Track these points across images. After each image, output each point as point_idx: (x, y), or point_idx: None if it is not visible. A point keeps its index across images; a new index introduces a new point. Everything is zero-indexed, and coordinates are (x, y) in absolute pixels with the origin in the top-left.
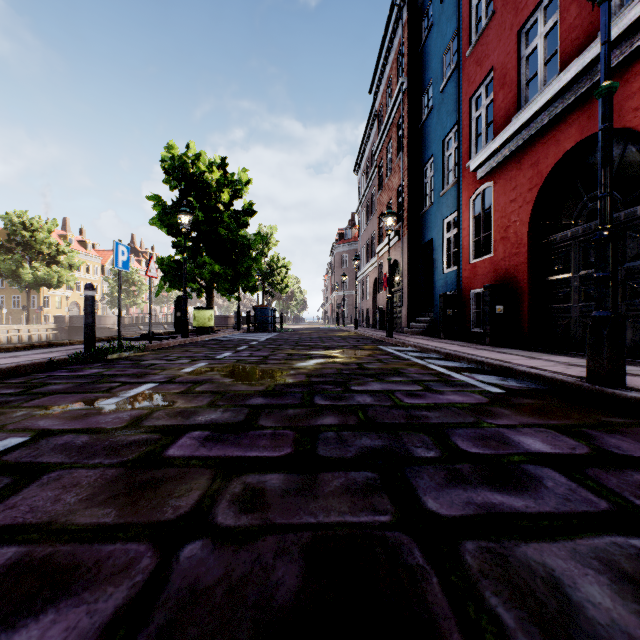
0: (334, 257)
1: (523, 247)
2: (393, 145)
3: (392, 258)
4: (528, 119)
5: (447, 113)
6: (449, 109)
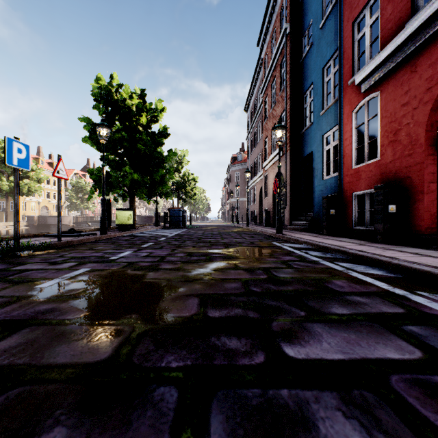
0: (229, 174)
1: (419, 147)
2: (277, 81)
3: (276, 170)
4: (431, 15)
5: (327, 44)
6: (329, 40)
